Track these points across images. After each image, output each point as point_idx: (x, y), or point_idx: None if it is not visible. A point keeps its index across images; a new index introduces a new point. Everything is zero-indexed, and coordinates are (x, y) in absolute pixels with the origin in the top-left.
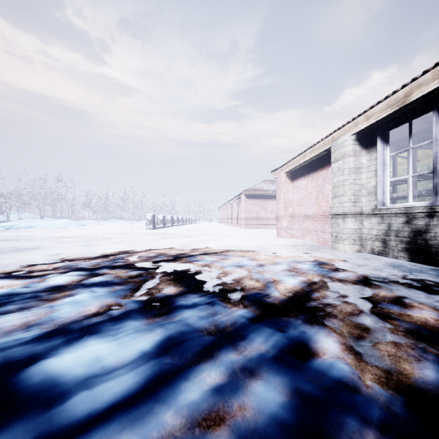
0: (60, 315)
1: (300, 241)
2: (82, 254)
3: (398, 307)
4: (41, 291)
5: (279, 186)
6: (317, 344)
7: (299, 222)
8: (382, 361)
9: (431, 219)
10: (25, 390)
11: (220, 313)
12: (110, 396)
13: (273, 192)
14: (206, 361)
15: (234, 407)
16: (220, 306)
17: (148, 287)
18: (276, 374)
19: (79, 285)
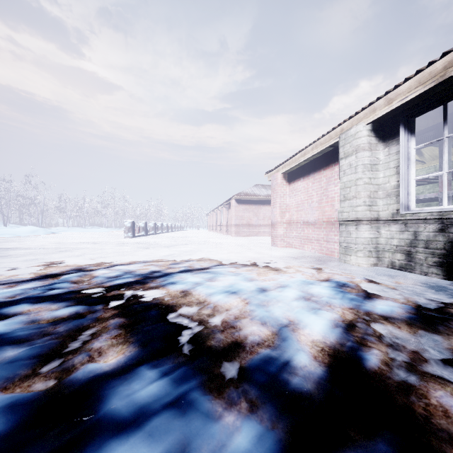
0: None
1: (300, 252)
2: (14, 275)
3: None
4: None
5: (275, 189)
6: None
7: (297, 230)
8: None
9: None
10: None
11: (198, 446)
12: None
13: (265, 197)
14: None
15: None
16: (199, 415)
17: (75, 347)
18: None
19: None
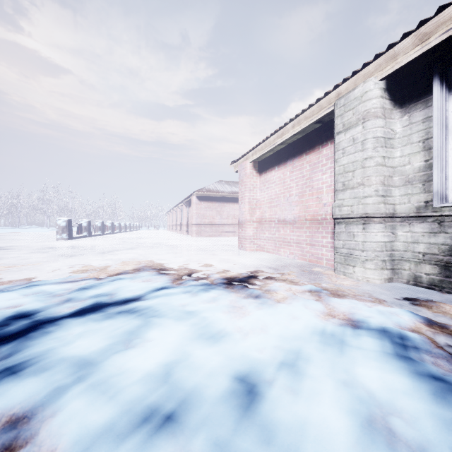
0: None
1: (274, 257)
2: None
3: None
4: None
5: (243, 181)
6: None
7: (271, 230)
8: None
9: None
10: None
11: None
12: None
13: (229, 194)
14: None
15: None
16: None
17: None
18: None
19: None
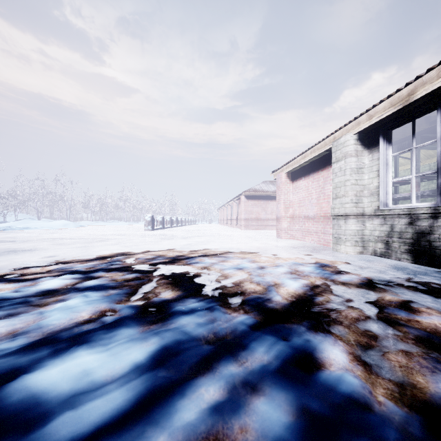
0: (49, 322)
1: (301, 243)
2: (78, 256)
3: (406, 312)
4: (32, 296)
5: (279, 187)
6: (323, 354)
7: (299, 223)
8: (393, 372)
9: (435, 220)
10: (2, 411)
11: (219, 319)
12: (97, 417)
13: (273, 193)
14: (204, 375)
15: (234, 429)
16: (219, 312)
17: (144, 291)
18: (280, 389)
19: (73, 289)
